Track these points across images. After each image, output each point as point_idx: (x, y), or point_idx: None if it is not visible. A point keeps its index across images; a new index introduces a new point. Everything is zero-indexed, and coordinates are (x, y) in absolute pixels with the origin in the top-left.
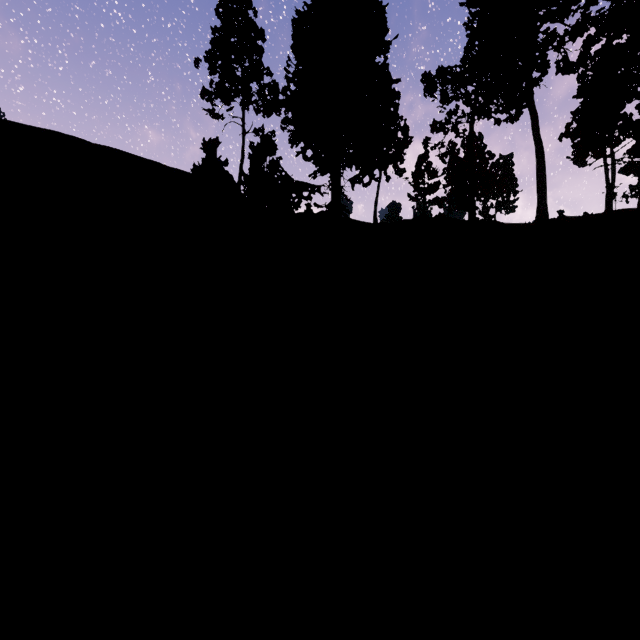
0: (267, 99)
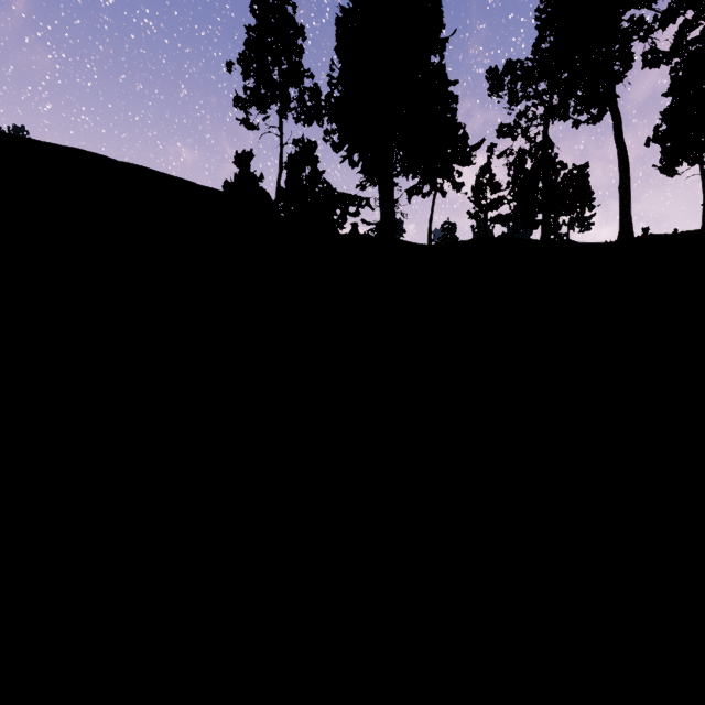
0: (308, 106)
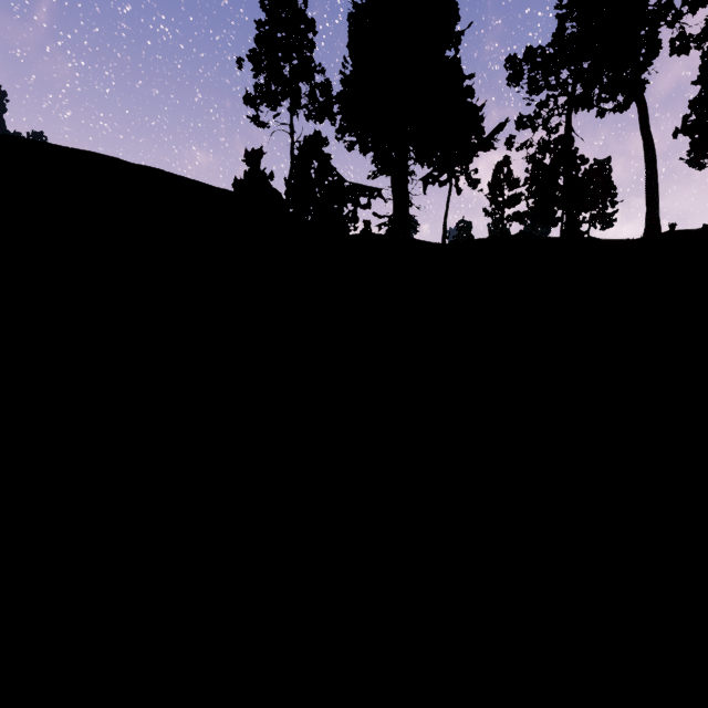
0: (319, 102)
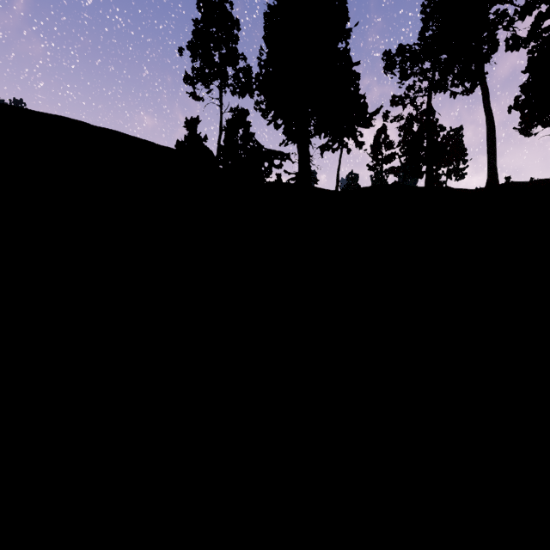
0: (242, 82)
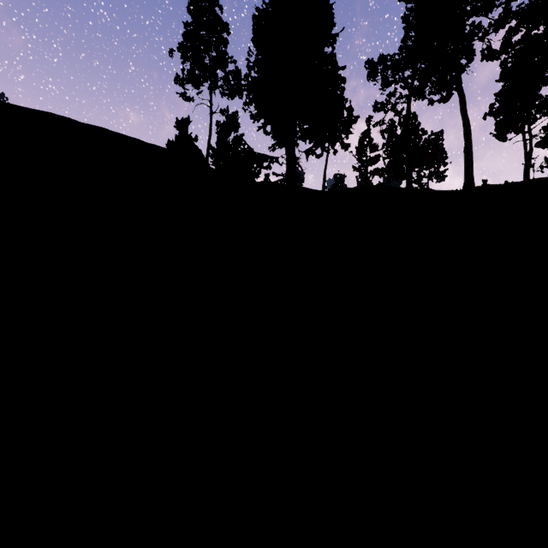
0: (231, 84)
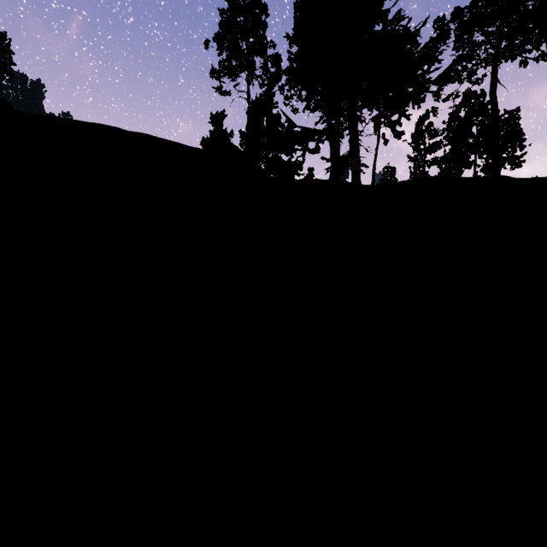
0: (270, 72)
